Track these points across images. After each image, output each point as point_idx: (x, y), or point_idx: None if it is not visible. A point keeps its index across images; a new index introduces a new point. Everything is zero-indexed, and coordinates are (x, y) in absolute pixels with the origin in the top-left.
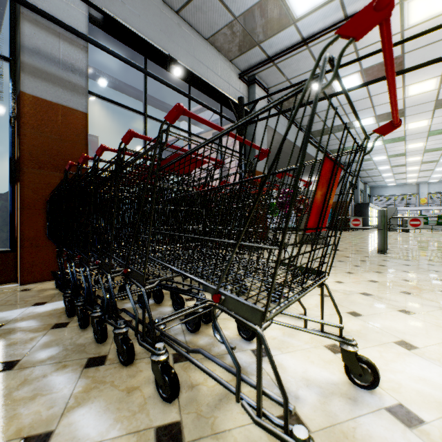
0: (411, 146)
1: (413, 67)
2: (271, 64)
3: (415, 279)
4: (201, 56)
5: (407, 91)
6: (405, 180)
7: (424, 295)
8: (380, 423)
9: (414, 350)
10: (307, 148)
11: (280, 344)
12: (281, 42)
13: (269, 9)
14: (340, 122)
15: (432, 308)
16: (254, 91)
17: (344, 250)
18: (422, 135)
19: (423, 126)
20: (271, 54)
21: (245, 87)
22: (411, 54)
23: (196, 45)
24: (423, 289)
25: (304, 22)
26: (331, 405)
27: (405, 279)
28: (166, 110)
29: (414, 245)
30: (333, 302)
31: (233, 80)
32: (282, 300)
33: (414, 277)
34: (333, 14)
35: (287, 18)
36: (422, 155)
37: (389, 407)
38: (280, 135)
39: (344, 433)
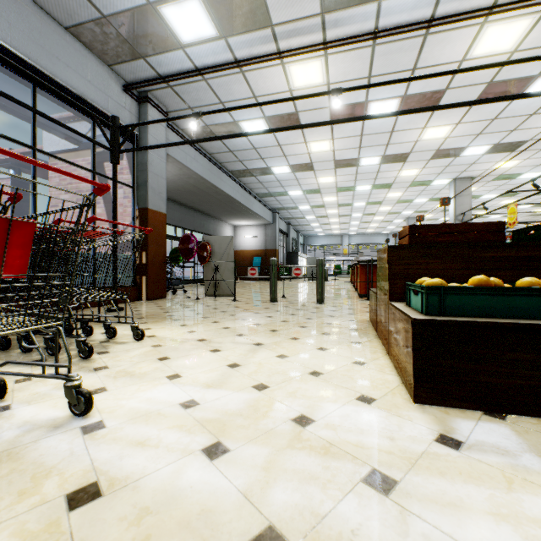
0: (327, 199)
1: (271, 129)
2: (166, 85)
3: (266, 322)
4: (55, 48)
5: (310, 147)
6: (331, 231)
7: (253, 335)
8: (61, 438)
9: (176, 379)
10: (227, 189)
11: (37, 398)
12: (172, 64)
13: (148, 22)
14: (259, 166)
15: (243, 345)
16: (146, 111)
17: (243, 300)
18: (332, 190)
19: (331, 182)
20: (163, 73)
21: (134, 103)
22: (304, 114)
23: (46, 30)
24: (259, 330)
25: (193, 50)
26: (27, 435)
27: (258, 323)
28: (2, 107)
29: (313, 293)
30: (65, 344)
31: (115, 91)
32: (101, 355)
33: (268, 321)
34: (222, 52)
35: (173, 39)
36: (337, 208)
37: (87, 425)
38: (190, 170)
39: (11, 453)
